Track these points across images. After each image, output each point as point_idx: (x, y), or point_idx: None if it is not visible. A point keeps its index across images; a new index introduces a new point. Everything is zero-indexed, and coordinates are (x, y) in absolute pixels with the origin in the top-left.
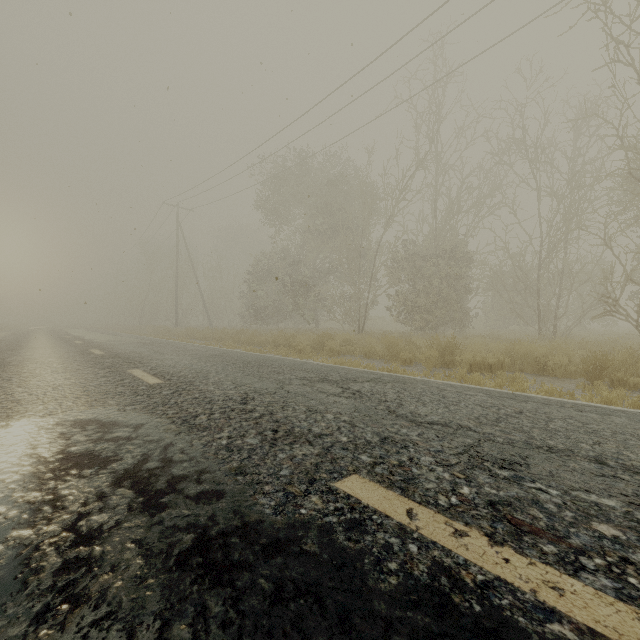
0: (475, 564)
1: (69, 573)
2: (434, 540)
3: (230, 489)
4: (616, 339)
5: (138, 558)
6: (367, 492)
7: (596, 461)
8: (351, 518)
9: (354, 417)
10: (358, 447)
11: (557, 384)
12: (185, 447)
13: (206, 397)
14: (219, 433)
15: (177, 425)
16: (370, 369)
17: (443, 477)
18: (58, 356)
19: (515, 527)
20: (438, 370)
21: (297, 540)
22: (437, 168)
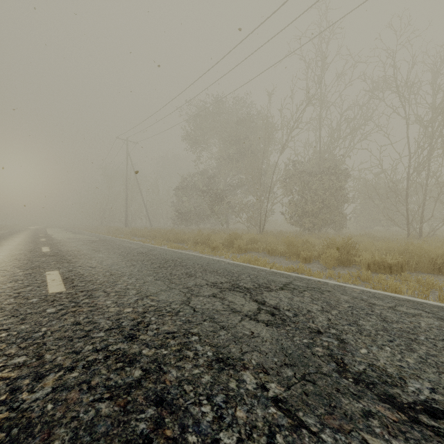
0: None
1: None
2: None
3: None
4: None
5: None
6: None
7: None
8: None
9: (288, 384)
10: None
11: None
12: None
13: (90, 321)
14: None
15: None
16: (277, 269)
17: None
18: (8, 254)
19: None
20: (337, 268)
21: None
22: (321, 104)
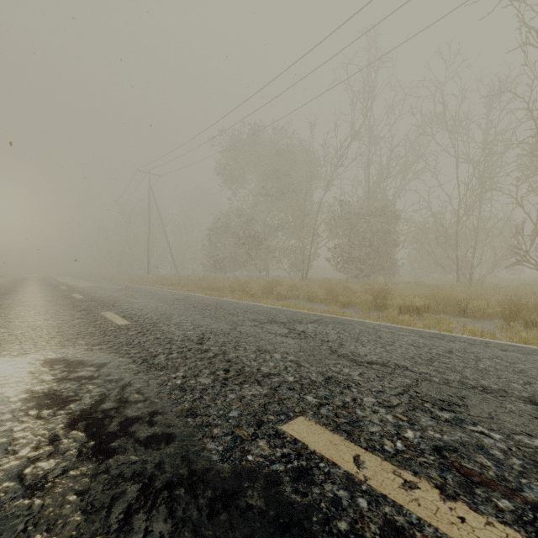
0: (429, 524)
1: (1, 533)
2: (384, 493)
3: (180, 432)
4: (524, 285)
5: (77, 514)
6: (313, 436)
7: (531, 402)
8: (298, 466)
9: (300, 357)
10: (304, 387)
11: (477, 325)
12: (142, 387)
13: (167, 337)
14: (175, 373)
15: (137, 364)
16: (313, 311)
17: (386, 419)
18: (43, 300)
19: (465, 477)
20: (372, 312)
21: (243, 492)
22: (370, 139)
